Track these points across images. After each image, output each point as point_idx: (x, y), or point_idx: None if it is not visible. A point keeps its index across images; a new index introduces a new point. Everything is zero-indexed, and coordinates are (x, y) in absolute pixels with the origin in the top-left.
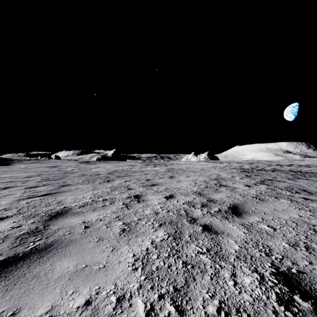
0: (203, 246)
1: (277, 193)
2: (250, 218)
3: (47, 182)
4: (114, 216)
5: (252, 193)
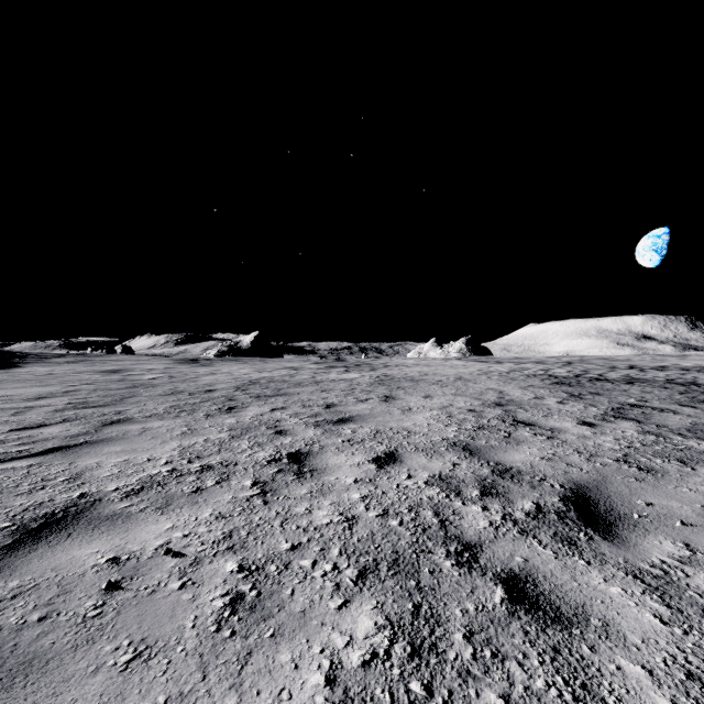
0: (534, 702)
1: (677, 447)
2: (647, 543)
3: (78, 412)
4: (217, 534)
5: (610, 447)
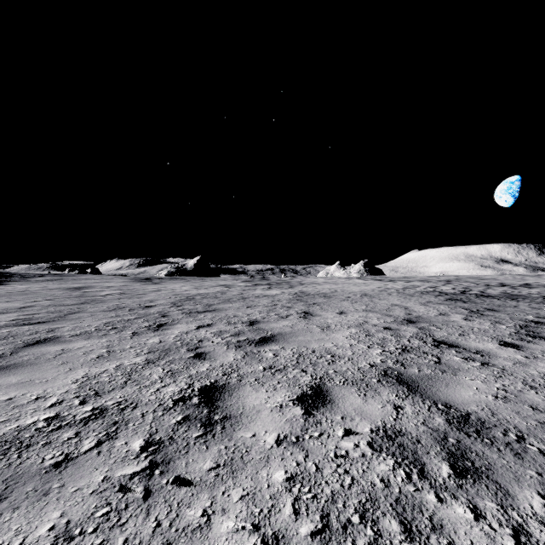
0: None
1: None
2: None
3: (13, 330)
4: None
5: None
